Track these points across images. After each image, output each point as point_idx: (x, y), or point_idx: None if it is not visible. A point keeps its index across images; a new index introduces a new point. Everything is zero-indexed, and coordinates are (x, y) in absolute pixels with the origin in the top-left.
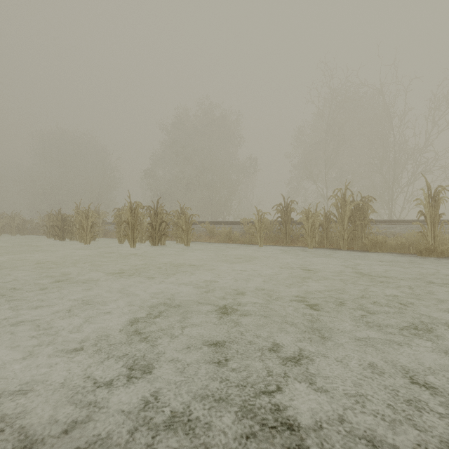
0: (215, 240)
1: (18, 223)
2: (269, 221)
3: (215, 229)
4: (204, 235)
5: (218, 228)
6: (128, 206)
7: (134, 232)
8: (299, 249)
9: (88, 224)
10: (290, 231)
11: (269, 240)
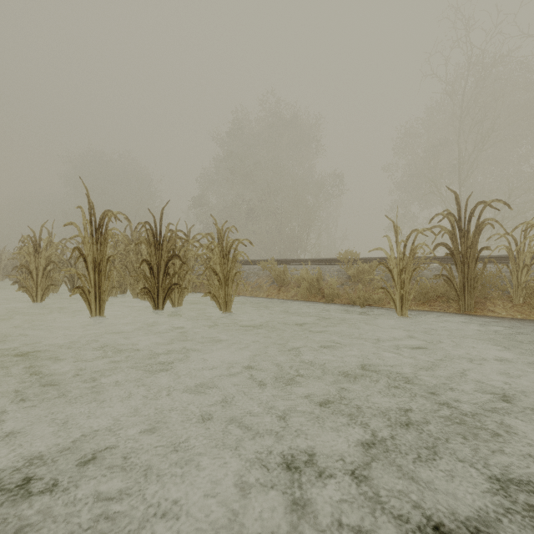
0: (287, 296)
1: (7, 263)
2: (432, 252)
3: (288, 273)
4: (266, 284)
5: (293, 271)
6: (83, 218)
7: (100, 280)
8: (525, 329)
9: (41, 262)
10: (477, 279)
11: (411, 299)
